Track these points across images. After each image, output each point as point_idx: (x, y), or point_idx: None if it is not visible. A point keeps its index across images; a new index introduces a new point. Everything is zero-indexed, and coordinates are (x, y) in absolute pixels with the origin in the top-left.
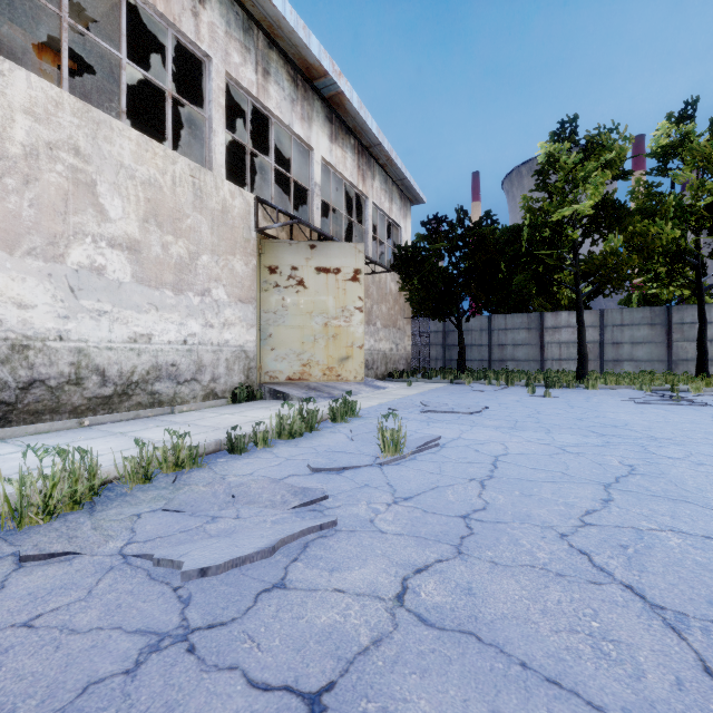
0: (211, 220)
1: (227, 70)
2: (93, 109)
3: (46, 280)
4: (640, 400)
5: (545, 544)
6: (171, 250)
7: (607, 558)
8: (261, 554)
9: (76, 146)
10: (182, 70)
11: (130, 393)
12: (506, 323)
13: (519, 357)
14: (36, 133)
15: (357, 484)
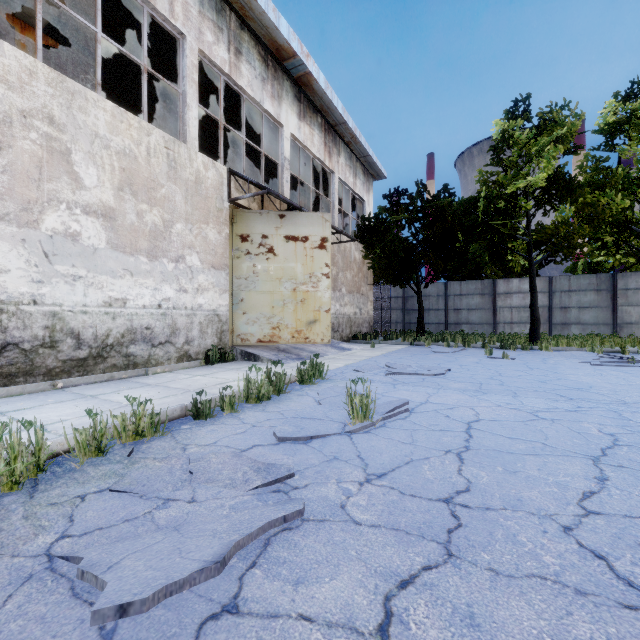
0: (185, 190)
1: (201, 48)
2: (67, 80)
3: (19, 245)
4: (595, 362)
5: (549, 542)
6: (145, 218)
7: (631, 565)
8: (205, 573)
9: (50, 115)
10: (160, 52)
11: (105, 356)
12: (461, 289)
13: (473, 320)
14: (9, 100)
15: (325, 456)
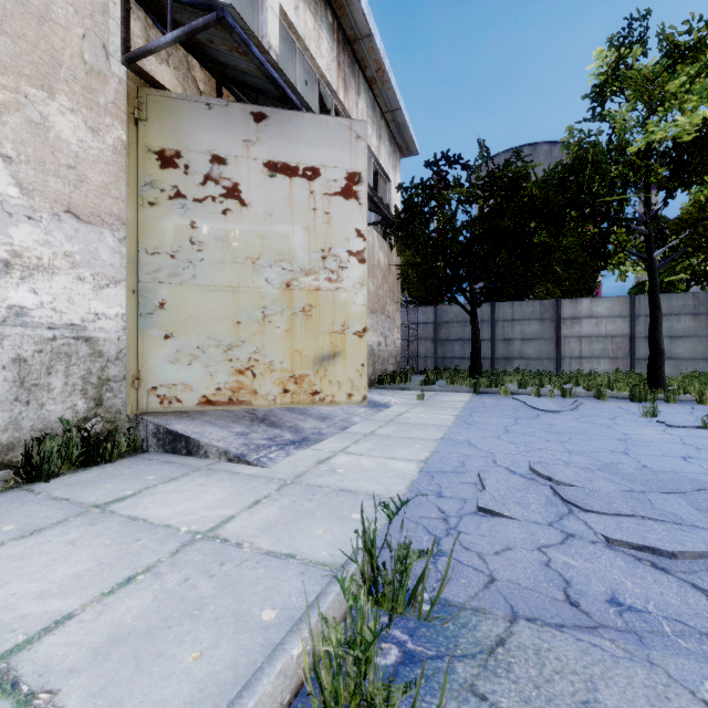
0: None
1: None
2: None
3: None
4: None
5: None
6: None
7: None
8: None
9: None
10: None
11: None
12: (513, 313)
13: (529, 354)
14: None
15: None
